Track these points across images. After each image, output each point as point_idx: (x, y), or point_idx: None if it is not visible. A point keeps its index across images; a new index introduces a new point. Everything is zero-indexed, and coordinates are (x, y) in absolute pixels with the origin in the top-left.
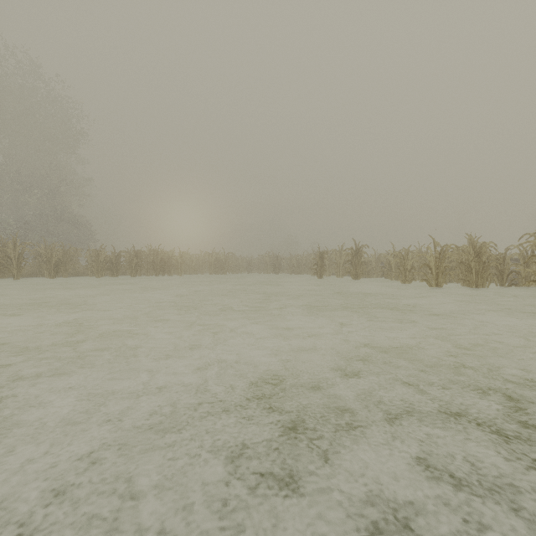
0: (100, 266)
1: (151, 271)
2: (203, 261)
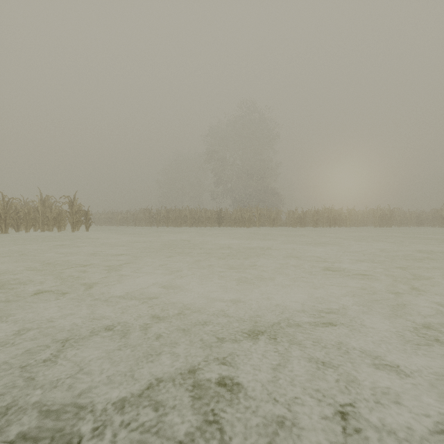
0: (295, 221)
1: (325, 224)
2: (368, 216)
